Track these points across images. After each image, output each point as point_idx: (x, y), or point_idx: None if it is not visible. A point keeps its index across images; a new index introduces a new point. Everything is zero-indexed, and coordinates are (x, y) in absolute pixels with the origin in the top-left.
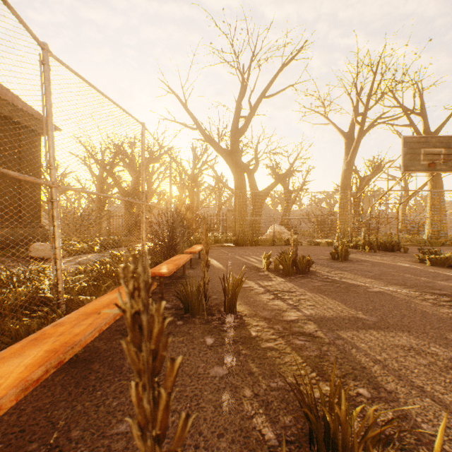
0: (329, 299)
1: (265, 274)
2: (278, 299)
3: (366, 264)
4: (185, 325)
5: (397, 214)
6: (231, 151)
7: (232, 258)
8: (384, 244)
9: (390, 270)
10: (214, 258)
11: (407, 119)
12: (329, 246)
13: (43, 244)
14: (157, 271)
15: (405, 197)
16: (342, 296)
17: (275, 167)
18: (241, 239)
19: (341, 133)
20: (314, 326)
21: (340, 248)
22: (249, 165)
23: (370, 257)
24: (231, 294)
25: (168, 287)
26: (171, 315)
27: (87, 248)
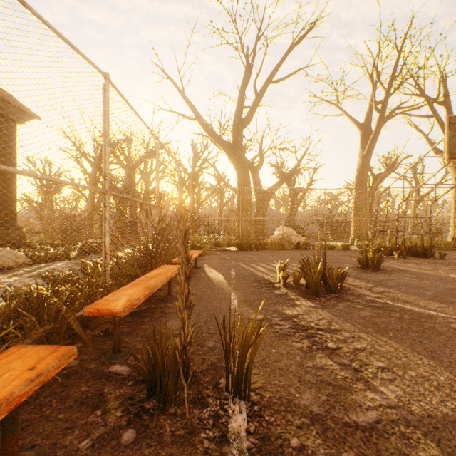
0: (405, 349)
1: (282, 293)
2: (319, 351)
3: (409, 276)
4: (136, 451)
5: (430, 213)
6: (233, 144)
7: (236, 266)
8: (414, 249)
9: (449, 286)
10: (213, 266)
11: (430, 109)
12: (345, 250)
13: (1, 249)
14: (105, 306)
15: (416, 197)
16: (424, 343)
17: (280, 166)
18: (245, 243)
19: (356, 124)
20: (434, 454)
21: (370, 254)
22: (253, 163)
23: (405, 265)
24: (239, 358)
25: (139, 320)
26: (118, 403)
27: (60, 254)
